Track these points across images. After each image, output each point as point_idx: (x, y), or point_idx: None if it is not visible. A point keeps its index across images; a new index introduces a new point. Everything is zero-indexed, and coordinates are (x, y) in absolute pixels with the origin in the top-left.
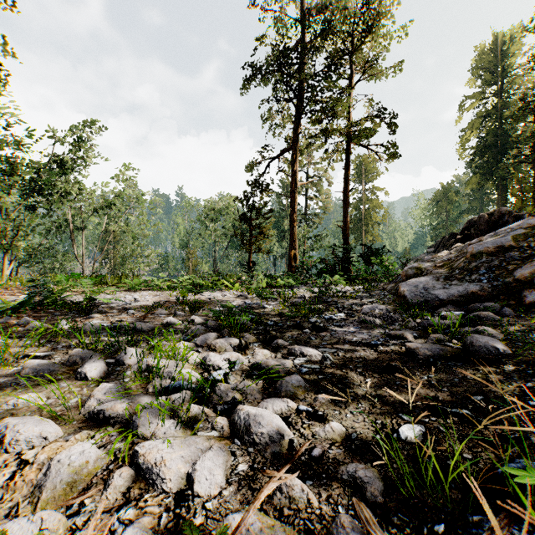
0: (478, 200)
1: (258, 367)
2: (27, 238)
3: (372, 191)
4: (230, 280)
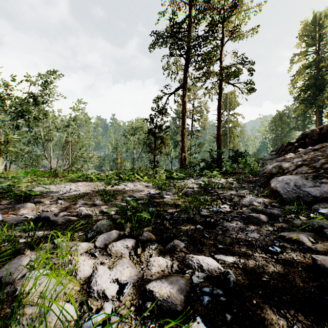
0: (302, 121)
1: (151, 296)
2: (14, 146)
3: (233, 115)
4: (140, 174)
